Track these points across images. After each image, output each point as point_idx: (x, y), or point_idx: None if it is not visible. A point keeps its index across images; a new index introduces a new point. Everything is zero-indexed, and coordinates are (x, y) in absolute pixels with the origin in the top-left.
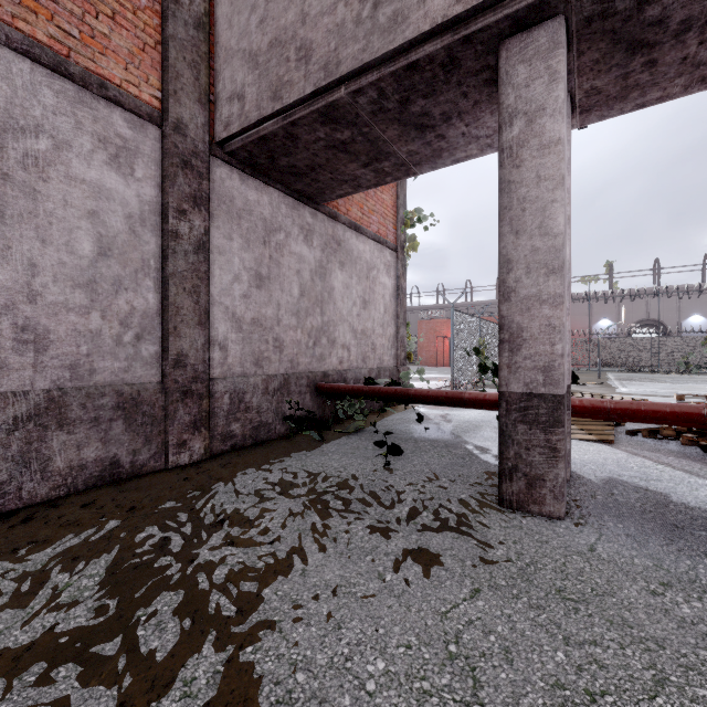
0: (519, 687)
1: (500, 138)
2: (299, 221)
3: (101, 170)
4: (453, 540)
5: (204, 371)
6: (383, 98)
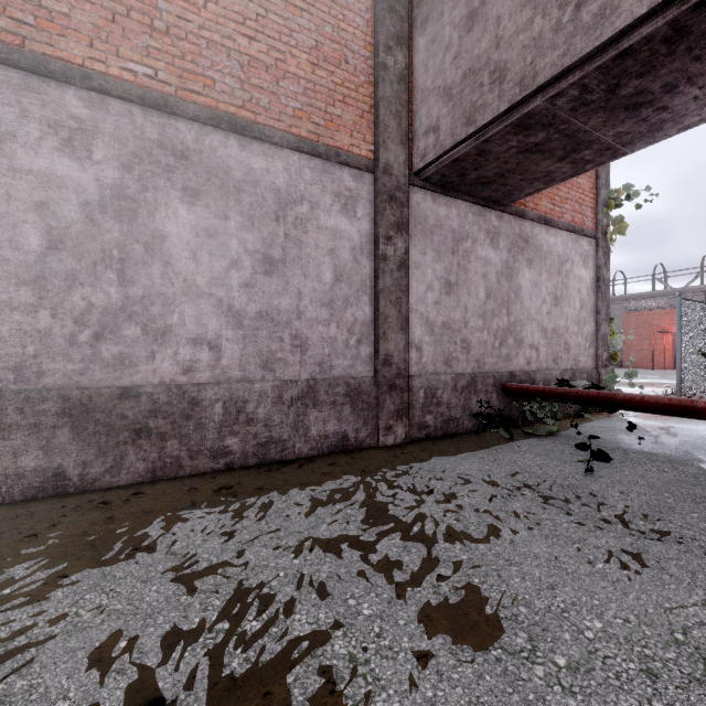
0: None
1: None
2: (485, 226)
3: (336, 218)
4: (679, 553)
5: (405, 369)
6: (586, 93)
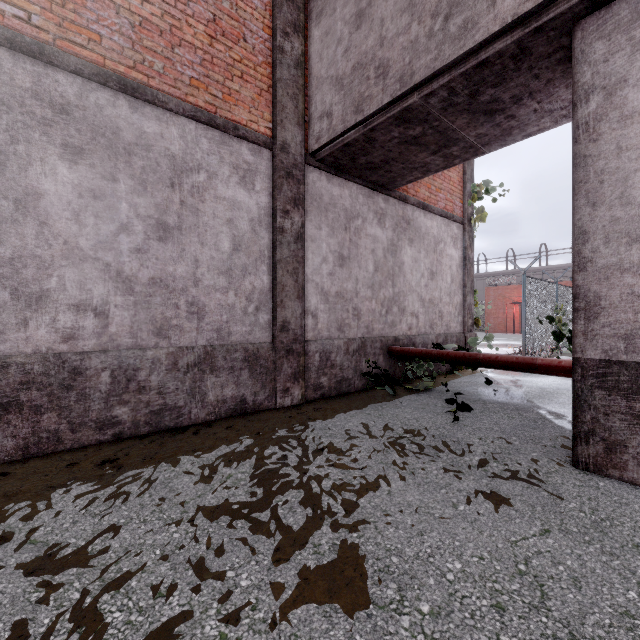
0: (586, 607)
1: (575, 115)
2: (374, 207)
3: (234, 189)
4: (523, 489)
5: (301, 335)
6: (453, 95)
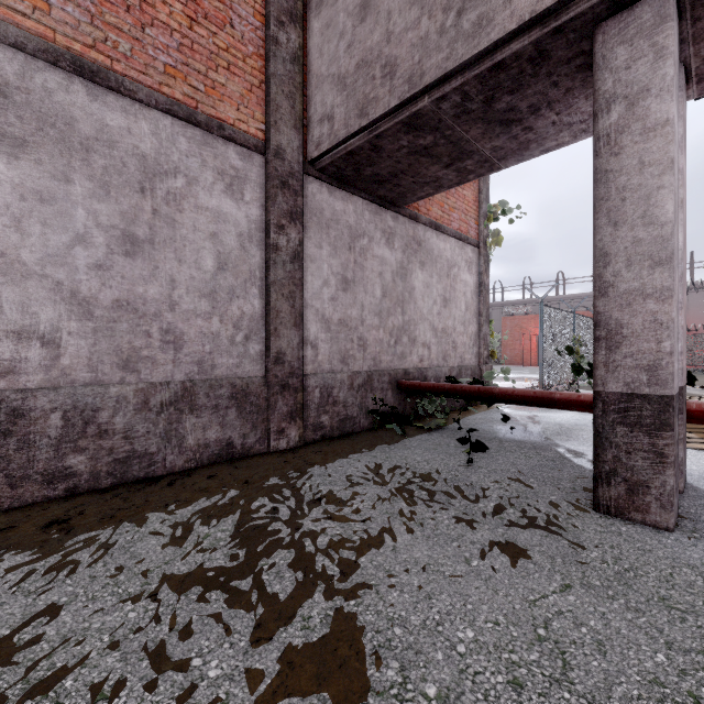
0: (612, 676)
1: (596, 126)
2: (381, 225)
3: (219, 198)
4: (542, 538)
5: (299, 368)
6: (467, 101)
